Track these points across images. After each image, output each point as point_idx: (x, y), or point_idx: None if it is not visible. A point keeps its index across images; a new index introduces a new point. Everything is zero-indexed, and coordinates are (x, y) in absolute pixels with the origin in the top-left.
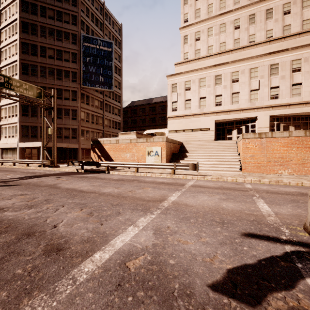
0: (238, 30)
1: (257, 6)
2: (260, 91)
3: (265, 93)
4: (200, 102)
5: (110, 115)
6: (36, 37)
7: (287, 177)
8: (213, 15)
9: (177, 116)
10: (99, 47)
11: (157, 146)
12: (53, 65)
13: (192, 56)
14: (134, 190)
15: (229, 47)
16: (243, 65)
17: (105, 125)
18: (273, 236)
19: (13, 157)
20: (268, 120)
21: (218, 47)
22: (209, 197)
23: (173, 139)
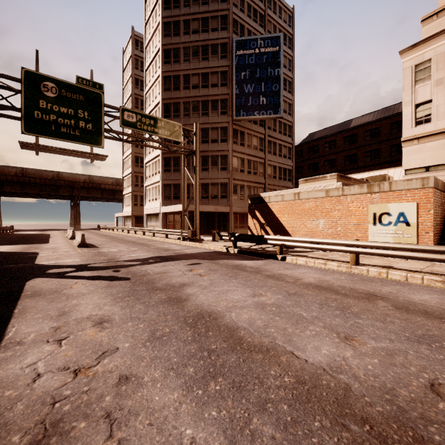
0: None
1: None
2: None
3: None
4: None
5: (275, 158)
6: (179, 64)
7: None
8: None
9: (430, 134)
10: (259, 51)
11: (402, 201)
12: (198, 96)
13: None
14: None
15: None
16: None
17: (268, 175)
18: None
19: (156, 225)
20: None
21: None
22: None
23: None
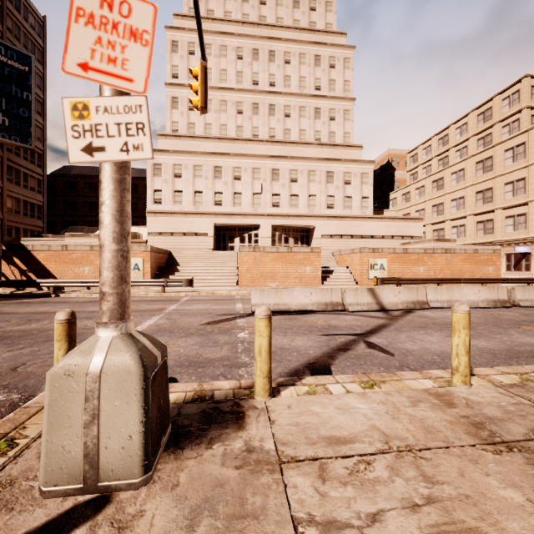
0: (241, 116)
1: (261, 96)
2: (263, 196)
3: (268, 199)
4: (195, 197)
5: (19, 189)
6: None
7: None
8: (213, 85)
9: (161, 212)
10: None
11: (137, 257)
12: None
13: (184, 130)
14: None
15: (232, 134)
16: (246, 161)
17: (8, 208)
18: (234, 314)
19: None
20: (270, 230)
21: (219, 128)
22: (202, 305)
23: (156, 245)
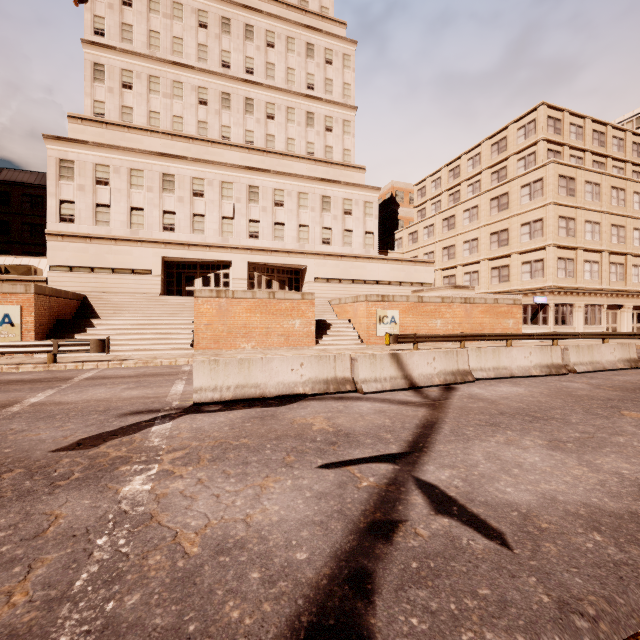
0: (204, 108)
1: (233, 84)
2: (236, 221)
3: (243, 226)
4: (131, 216)
5: None
6: None
7: (248, 352)
8: (161, 57)
9: (74, 235)
10: None
11: (8, 303)
12: None
13: (115, 116)
14: None
15: (191, 131)
16: (212, 171)
17: None
18: (157, 409)
19: None
20: (246, 269)
21: (170, 121)
22: (108, 389)
23: (64, 285)
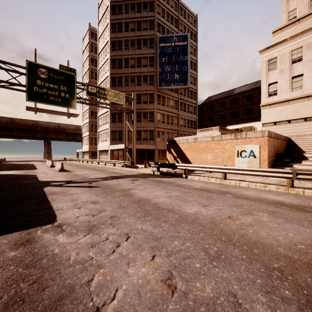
0: None
1: None
2: None
3: None
4: None
5: (185, 113)
6: (121, 51)
7: None
8: None
9: (276, 102)
10: (174, 44)
11: (252, 144)
12: (134, 73)
13: (304, 12)
14: (237, 216)
15: None
16: None
17: (180, 124)
18: None
19: (106, 157)
20: None
21: None
22: None
23: None
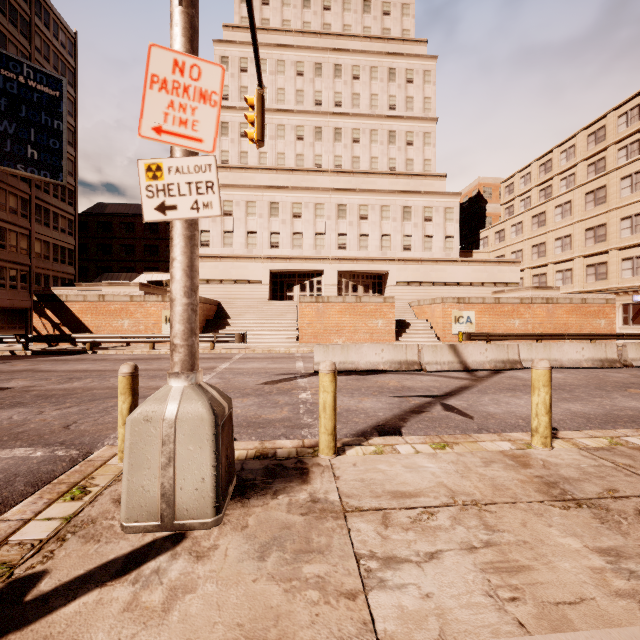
0: (301, 143)
1: (324, 118)
2: (327, 236)
3: (333, 240)
4: (248, 238)
5: (49, 231)
6: None
7: None
8: (268, 107)
9: (209, 256)
10: (26, 82)
11: None
12: None
13: (235, 160)
14: None
15: (290, 163)
16: (307, 196)
17: (36, 253)
18: (295, 373)
19: None
20: (335, 276)
21: (275, 158)
22: (258, 363)
23: (203, 294)
